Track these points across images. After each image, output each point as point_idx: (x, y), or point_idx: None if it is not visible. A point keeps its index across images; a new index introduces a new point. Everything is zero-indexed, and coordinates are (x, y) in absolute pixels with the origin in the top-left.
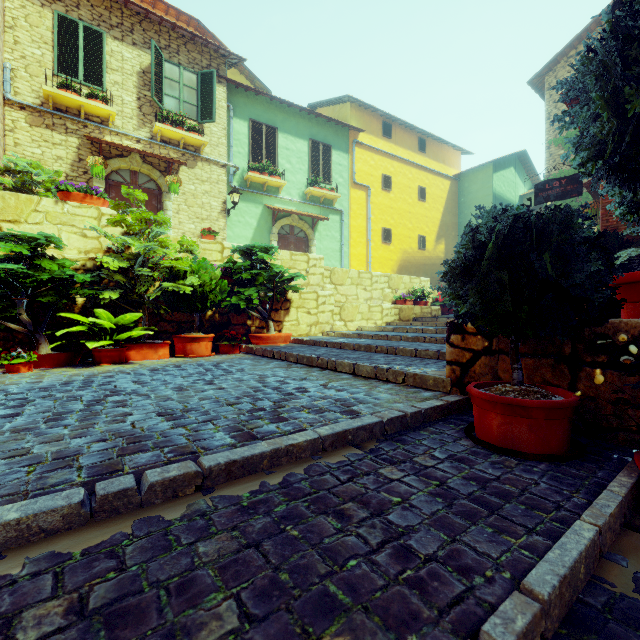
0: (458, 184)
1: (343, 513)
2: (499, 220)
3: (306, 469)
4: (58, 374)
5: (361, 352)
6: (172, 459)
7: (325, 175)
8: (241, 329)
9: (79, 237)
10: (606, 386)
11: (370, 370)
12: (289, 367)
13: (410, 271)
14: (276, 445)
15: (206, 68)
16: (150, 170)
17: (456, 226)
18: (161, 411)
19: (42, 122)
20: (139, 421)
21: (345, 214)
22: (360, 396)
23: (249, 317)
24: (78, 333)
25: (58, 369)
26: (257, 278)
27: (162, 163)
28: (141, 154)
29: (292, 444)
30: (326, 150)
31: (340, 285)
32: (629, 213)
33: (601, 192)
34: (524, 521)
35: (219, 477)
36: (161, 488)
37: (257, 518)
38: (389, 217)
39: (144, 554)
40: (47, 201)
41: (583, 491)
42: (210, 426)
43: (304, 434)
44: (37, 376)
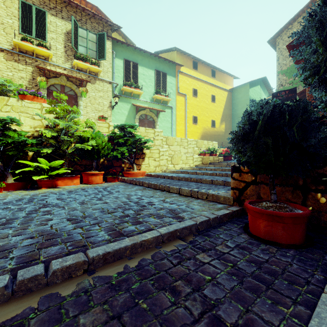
0: (231, 94)
1: (175, 289)
2: (264, 108)
3: (152, 255)
4: (16, 194)
5: (182, 181)
6: (71, 251)
7: (163, 88)
8: (119, 169)
9: (30, 119)
10: (324, 203)
11: (188, 192)
12: (144, 190)
13: (207, 138)
14: (134, 241)
15: (101, 31)
16: (71, 85)
17: (230, 115)
18: (69, 217)
19: (12, 58)
20: (55, 224)
21: (174, 109)
22: (183, 207)
23: (123, 162)
24: (29, 171)
25: (17, 191)
26: (127, 142)
27: (77, 81)
28: (66, 76)
29: (144, 240)
30: (164, 75)
31: (171, 145)
32: (326, 107)
33: (315, 94)
34: (289, 293)
35: (99, 263)
36: (60, 273)
37: (120, 294)
38: (196, 110)
39: (42, 326)
40: (12, 99)
41: (320, 270)
42: (96, 227)
43: (151, 233)
44: (4, 195)
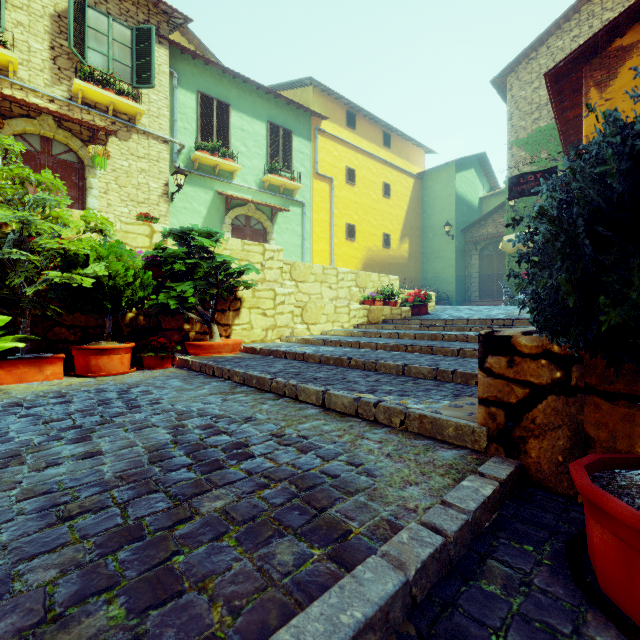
0: (421, 183)
1: None
2: None
3: None
4: None
5: (330, 367)
6: None
7: (285, 162)
8: (176, 335)
9: None
10: None
11: (348, 403)
12: (231, 393)
13: (375, 270)
14: None
15: (143, 24)
16: (68, 138)
17: (419, 225)
18: None
19: None
20: None
21: (307, 207)
22: (340, 466)
23: (187, 320)
24: None
25: None
26: (196, 270)
27: (85, 131)
28: (55, 117)
29: None
30: (286, 135)
31: (302, 282)
32: None
33: None
34: None
35: None
36: None
37: None
38: (353, 212)
39: None
40: None
41: None
42: None
43: None
44: None
